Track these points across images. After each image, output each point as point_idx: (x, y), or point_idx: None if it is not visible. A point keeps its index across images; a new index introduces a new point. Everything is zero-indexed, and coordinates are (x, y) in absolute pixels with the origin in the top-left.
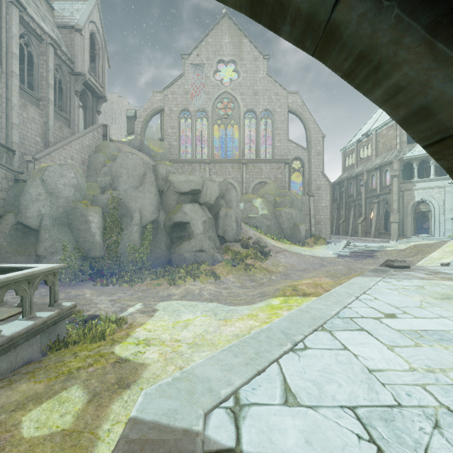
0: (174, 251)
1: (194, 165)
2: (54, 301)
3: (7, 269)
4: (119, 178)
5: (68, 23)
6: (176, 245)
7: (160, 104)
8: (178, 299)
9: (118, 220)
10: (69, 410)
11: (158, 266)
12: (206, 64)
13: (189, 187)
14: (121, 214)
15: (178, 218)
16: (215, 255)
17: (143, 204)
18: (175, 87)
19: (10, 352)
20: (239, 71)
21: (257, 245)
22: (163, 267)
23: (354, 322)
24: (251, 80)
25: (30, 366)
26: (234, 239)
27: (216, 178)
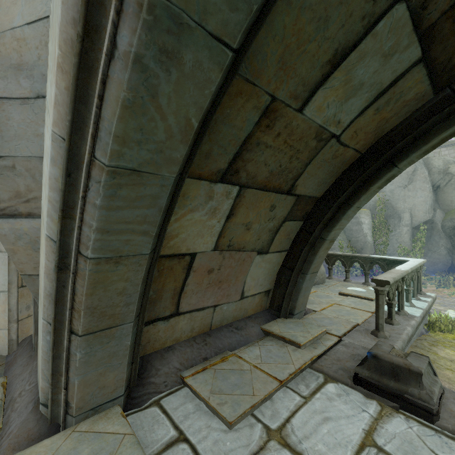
0: None
1: None
2: (419, 290)
3: (374, 259)
4: None
5: None
6: None
7: None
8: None
9: (384, 221)
10: None
11: (432, 273)
12: None
13: None
14: (386, 215)
15: None
16: None
17: (413, 203)
18: None
19: None
20: None
21: None
22: (443, 275)
23: None
24: None
25: (427, 337)
26: None
27: None
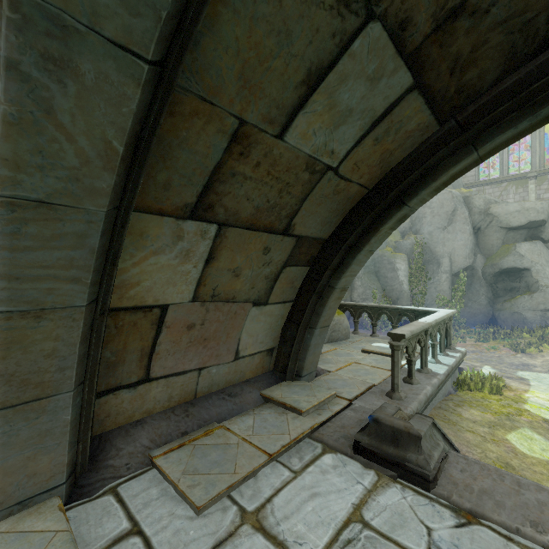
0: (501, 308)
1: (504, 185)
2: (449, 344)
3: (403, 310)
4: (421, 219)
5: None
6: (503, 300)
7: None
8: (545, 371)
9: (422, 267)
10: (544, 448)
11: (473, 325)
12: None
13: (525, 218)
14: (424, 261)
15: (507, 263)
16: None
17: (453, 247)
18: None
19: None
20: None
21: None
22: (483, 327)
23: None
24: None
25: (455, 397)
26: None
27: None
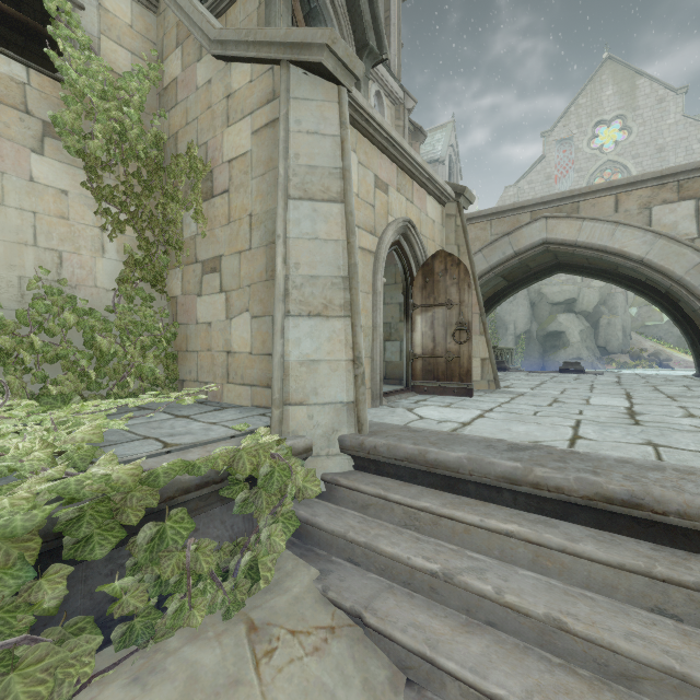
0: (548, 359)
1: None
2: (512, 363)
3: None
4: None
5: (432, 158)
6: (549, 354)
7: (513, 200)
8: None
9: (495, 331)
10: None
11: None
12: (576, 134)
13: (563, 297)
14: (496, 326)
15: (551, 328)
16: (595, 363)
17: (516, 316)
18: (533, 174)
19: None
20: (630, 126)
21: (655, 357)
22: None
23: (691, 371)
24: (652, 133)
25: None
26: (620, 350)
27: (594, 283)
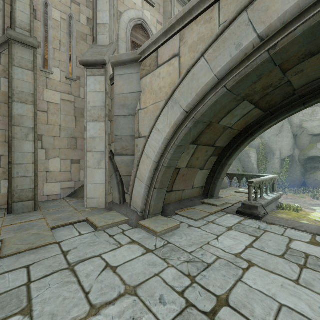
0: (308, 177)
1: (315, 108)
2: (274, 190)
3: (253, 175)
4: None
5: None
6: (310, 173)
7: None
8: None
9: (264, 156)
10: None
11: (293, 186)
12: None
13: None
14: (266, 152)
15: (312, 153)
16: None
17: (281, 145)
18: None
19: (271, 204)
20: None
21: None
22: (298, 188)
23: None
24: None
25: (276, 211)
26: None
27: None
